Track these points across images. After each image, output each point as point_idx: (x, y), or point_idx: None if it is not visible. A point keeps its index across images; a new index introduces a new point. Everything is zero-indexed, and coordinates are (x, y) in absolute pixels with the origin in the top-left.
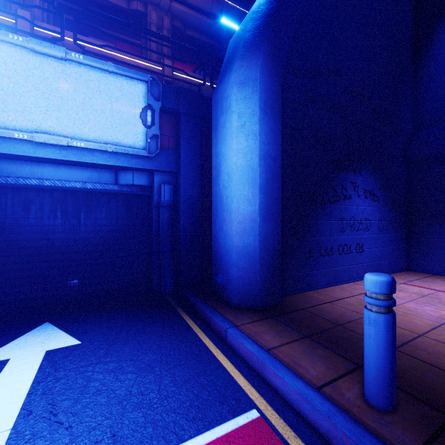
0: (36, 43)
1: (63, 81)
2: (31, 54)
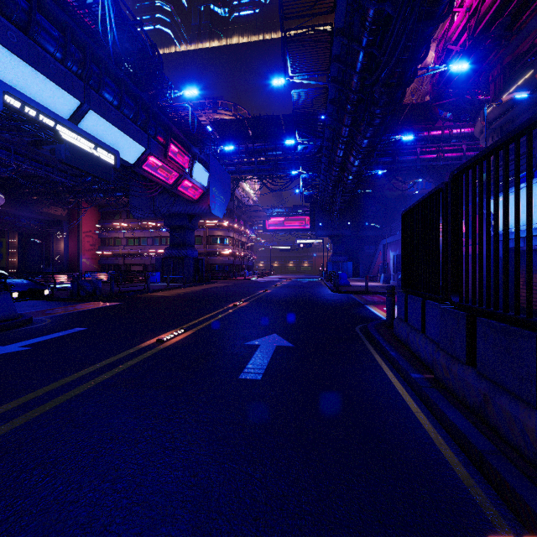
0: (510, 190)
1: (522, 199)
2: (512, 194)
